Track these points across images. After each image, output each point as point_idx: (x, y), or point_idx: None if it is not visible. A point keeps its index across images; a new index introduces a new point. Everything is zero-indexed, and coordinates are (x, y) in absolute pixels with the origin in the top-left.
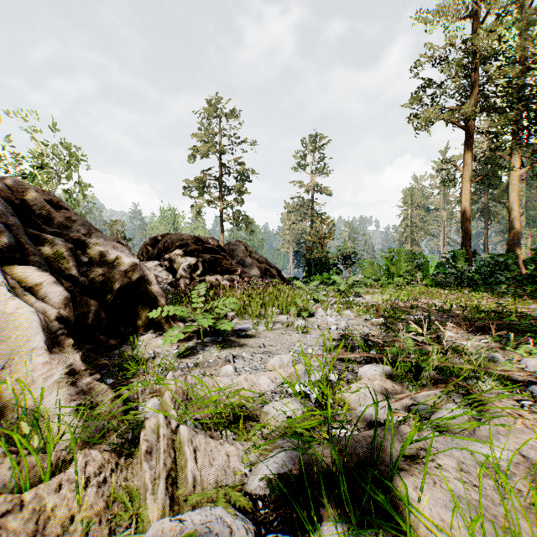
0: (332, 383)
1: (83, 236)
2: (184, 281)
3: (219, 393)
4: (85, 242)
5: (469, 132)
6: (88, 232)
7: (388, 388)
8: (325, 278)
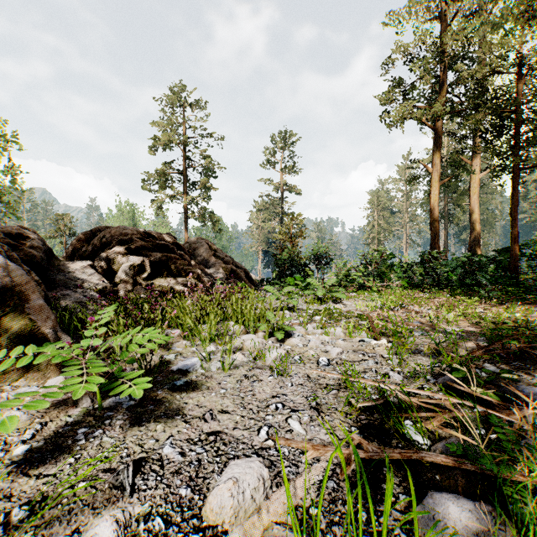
0: None
1: None
2: (124, 286)
3: None
4: None
5: (438, 133)
6: None
7: None
8: (296, 280)
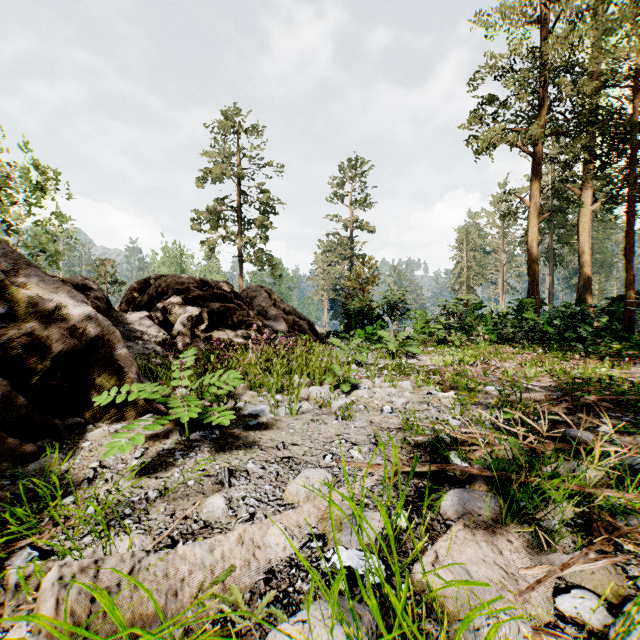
0: (400, 532)
1: (4, 273)
2: (182, 339)
3: (176, 593)
4: (6, 283)
5: (537, 159)
6: (14, 267)
7: (502, 548)
8: (367, 333)
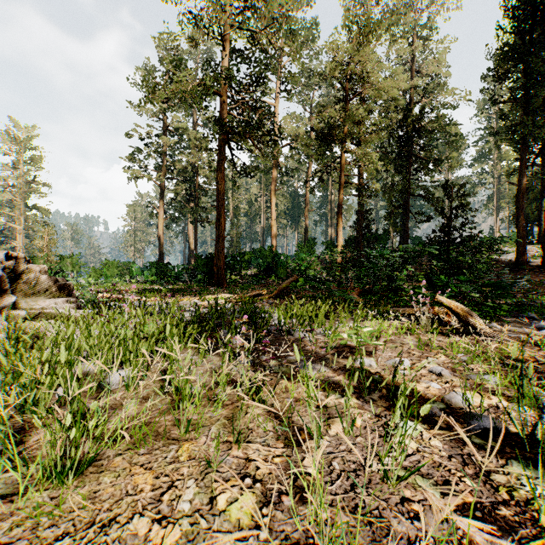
0: None
1: None
2: None
3: None
4: None
5: (163, 189)
6: None
7: None
8: None
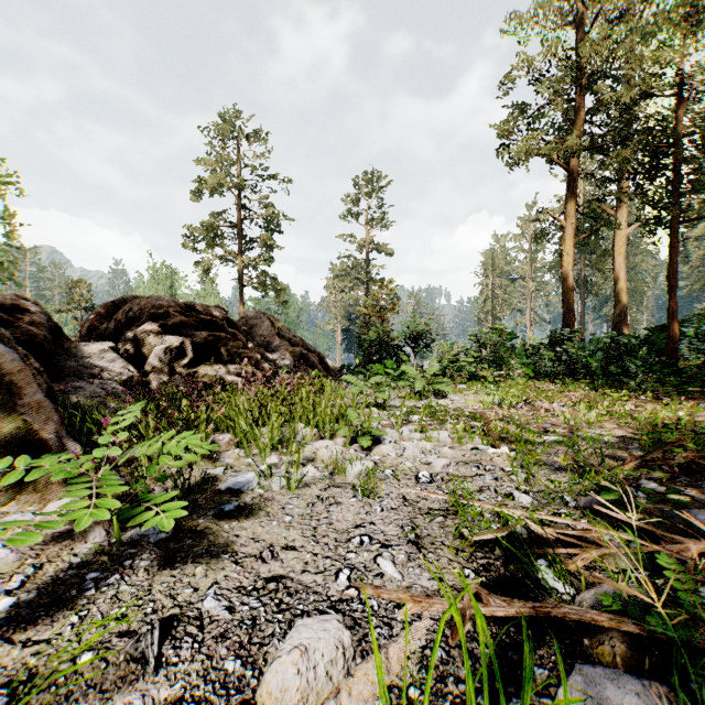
0: None
1: None
2: (158, 376)
3: None
4: None
5: (572, 174)
6: None
7: None
8: (386, 367)
